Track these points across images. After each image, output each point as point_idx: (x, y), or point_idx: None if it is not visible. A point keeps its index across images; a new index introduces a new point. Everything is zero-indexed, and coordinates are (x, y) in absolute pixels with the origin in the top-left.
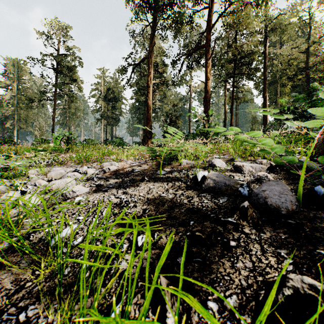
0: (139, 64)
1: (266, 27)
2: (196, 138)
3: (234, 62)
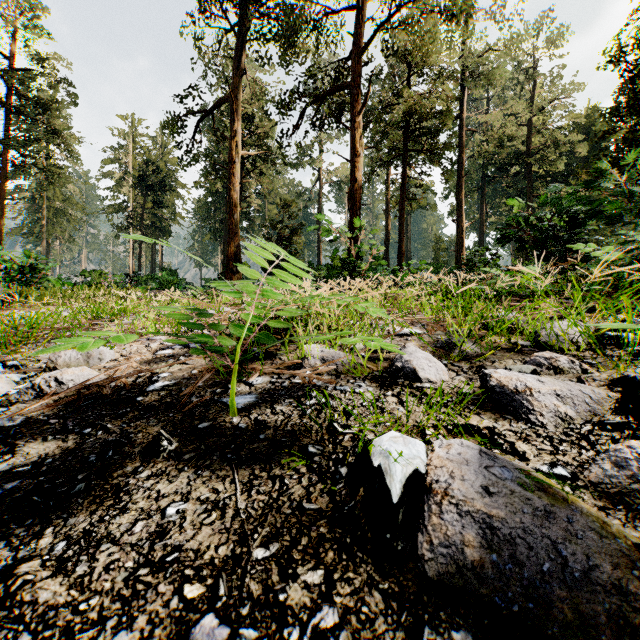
0: (212, 111)
1: (462, 69)
2: (332, 276)
3: (407, 126)
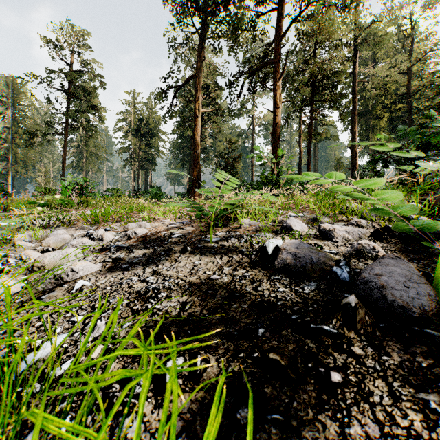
0: (183, 85)
1: (355, 38)
2: (261, 188)
3: (313, 84)
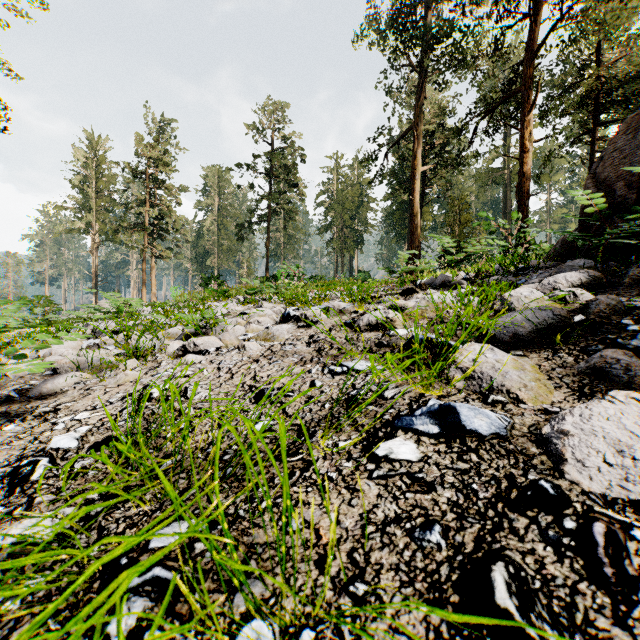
0: (397, 141)
1: None
2: None
3: (594, 100)
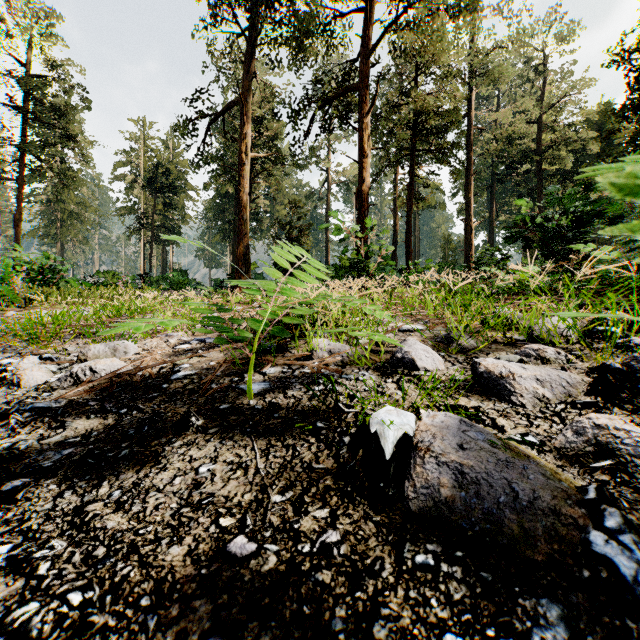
0: (222, 114)
1: (470, 67)
2: (340, 276)
3: (415, 126)
